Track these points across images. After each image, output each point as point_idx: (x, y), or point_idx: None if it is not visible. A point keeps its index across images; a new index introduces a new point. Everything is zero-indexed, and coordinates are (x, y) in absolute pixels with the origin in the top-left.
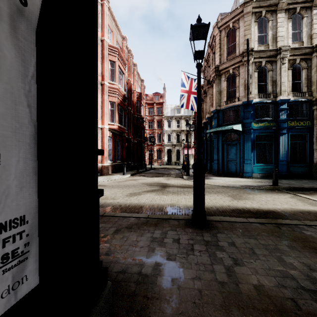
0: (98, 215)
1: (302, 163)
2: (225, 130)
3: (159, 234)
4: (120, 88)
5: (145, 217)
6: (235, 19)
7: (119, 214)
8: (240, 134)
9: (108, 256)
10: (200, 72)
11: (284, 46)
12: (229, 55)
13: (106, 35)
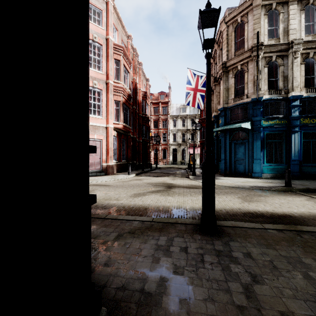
0: (90, 226)
1: (315, 163)
2: (232, 128)
3: (164, 240)
4: (125, 87)
5: (149, 220)
6: (243, 12)
7: (121, 216)
8: (249, 133)
9: (107, 267)
10: (210, 63)
11: (296, 39)
12: (237, 51)
13: (111, 34)
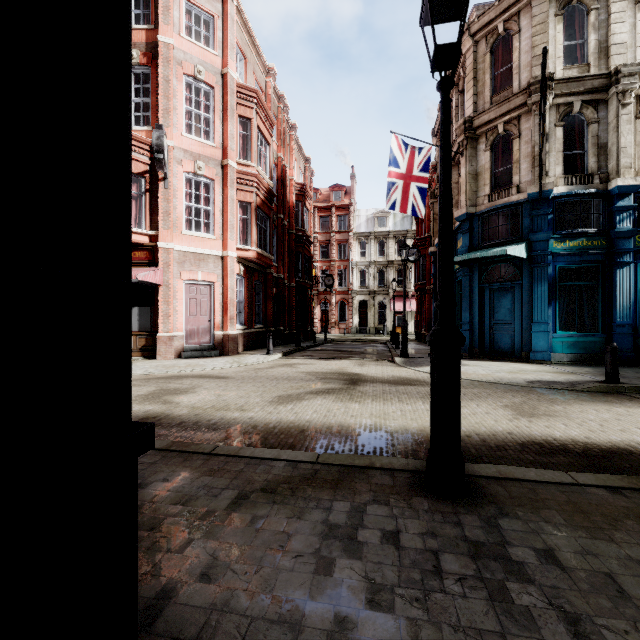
0: (133, 518)
1: None
2: (486, 258)
3: (344, 512)
4: (260, 174)
5: (310, 460)
6: (509, 12)
7: (248, 450)
8: (522, 267)
9: (207, 583)
10: (450, 100)
11: (627, 65)
12: (495, 94)
13: (232, 65)
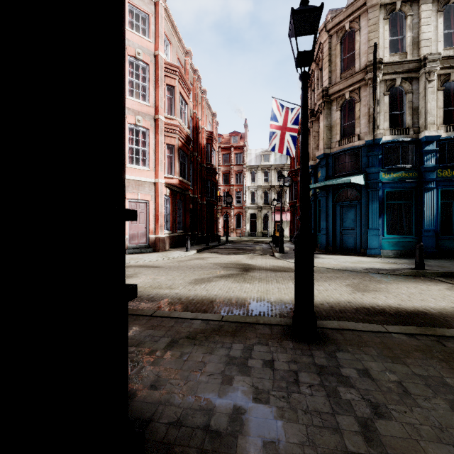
0: (127, 334)
1: None
2: (337, 184)
3: (239, 350)
4: (181, 125)
5: (217, 319)
6: (353, 16)
7: (176, 313)
8: (361, 191)
9: (155, 390)
10: (307, 87)
11: (431, 54)
12: (343, 72)
13: (161, 49)
